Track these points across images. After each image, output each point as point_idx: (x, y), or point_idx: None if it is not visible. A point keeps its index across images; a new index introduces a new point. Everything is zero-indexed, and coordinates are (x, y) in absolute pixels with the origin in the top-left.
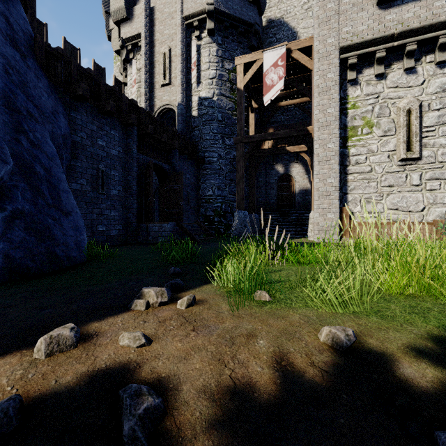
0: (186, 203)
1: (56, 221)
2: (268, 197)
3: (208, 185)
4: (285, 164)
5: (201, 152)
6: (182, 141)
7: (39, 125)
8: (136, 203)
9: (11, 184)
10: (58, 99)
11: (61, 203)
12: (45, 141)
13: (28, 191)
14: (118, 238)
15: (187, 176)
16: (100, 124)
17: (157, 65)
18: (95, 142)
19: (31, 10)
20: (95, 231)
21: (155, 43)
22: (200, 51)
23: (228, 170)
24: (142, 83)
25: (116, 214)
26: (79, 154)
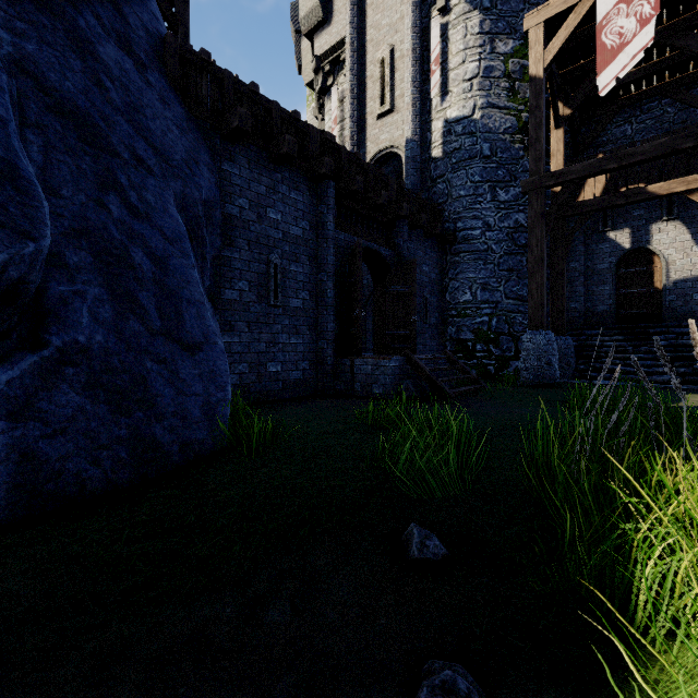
0: (421, 317)
1: (165, 366)
2: (592, 301)
3: (463, 283)
4: (635, 227)
5: (448, 222)
6: (414, 205)
7: (154, 180)
8: (332, 320)
9: (70, 289)
10: (200, 141)
11: (182, 325)
12: (163, 207)
13: (108, 303)
14: (303, 385)
15: (422, 268)
16: (272, 182)
17: (370, 85)
18: (263, 215)
19: (182, 27)
20: (264, 372)
21: (367, 47)
22: (447, 35)
23: (504, 251)
24: (346, 121)
25: (298, 343)
26: (236, 237)
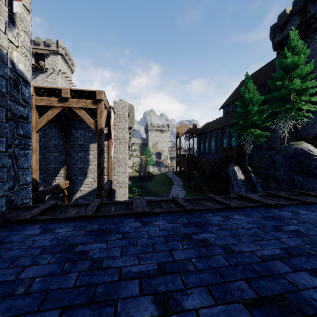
0: None
1: None
2: None
3: None
4: None
5: None
6: None
7: None
8: None
9: None
10: None
11: None
12: None
13: None
14: None
15: None
16: None
17: None
18: None
19: None
20: None
21: None
22: None
23: None
24: None
25: None
26: None
